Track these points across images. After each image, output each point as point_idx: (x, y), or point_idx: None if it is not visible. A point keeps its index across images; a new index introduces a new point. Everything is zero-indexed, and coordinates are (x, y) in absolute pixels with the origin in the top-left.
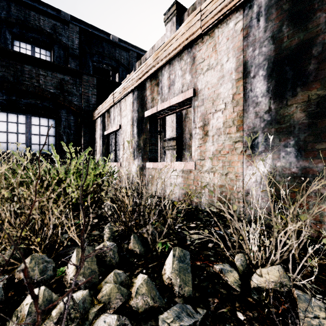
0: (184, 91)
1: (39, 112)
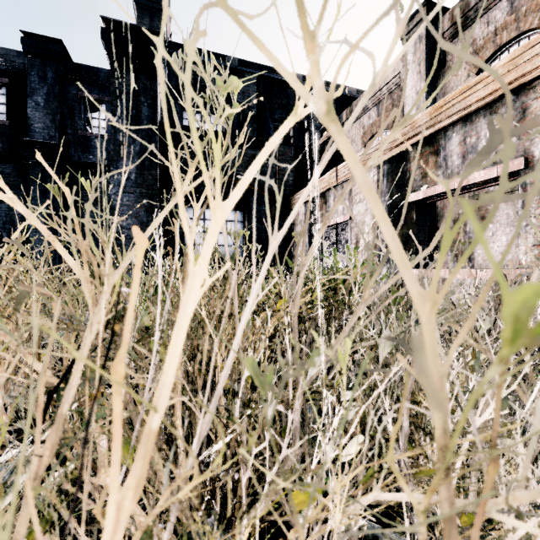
0: (499, 162)
1: None
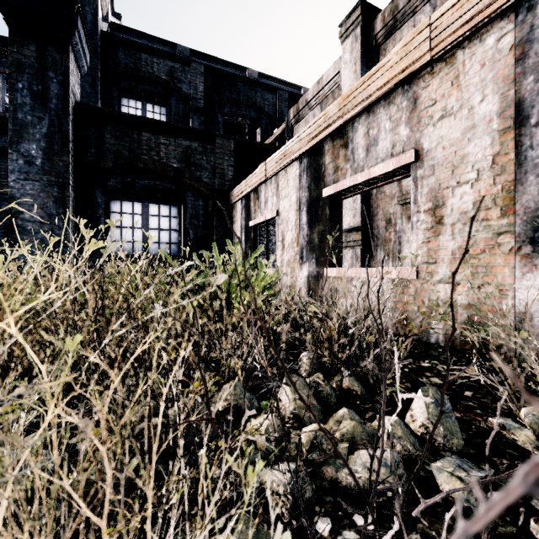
0: (395, 155)
1: (159, 197)
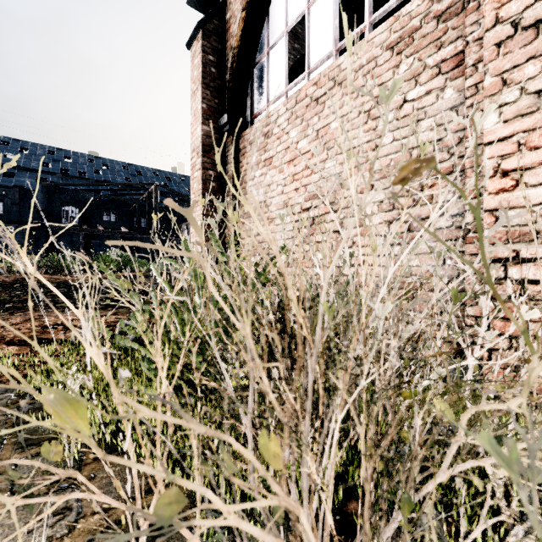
0: None
1: None
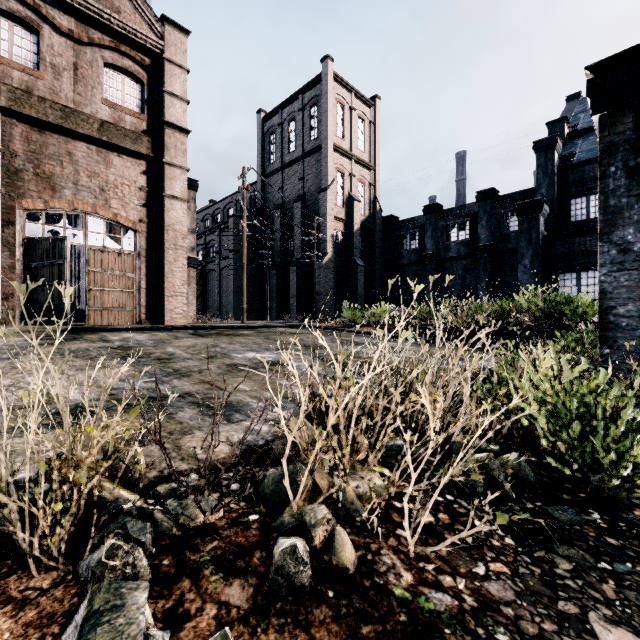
0: None
1: (587, 268)
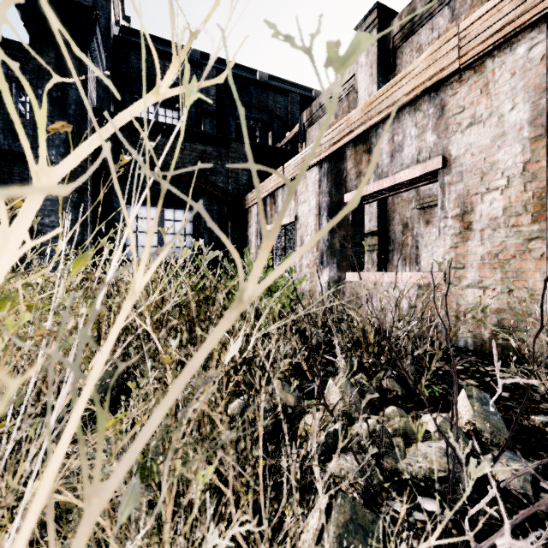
0: (421, 161)
1: (174, 202)
